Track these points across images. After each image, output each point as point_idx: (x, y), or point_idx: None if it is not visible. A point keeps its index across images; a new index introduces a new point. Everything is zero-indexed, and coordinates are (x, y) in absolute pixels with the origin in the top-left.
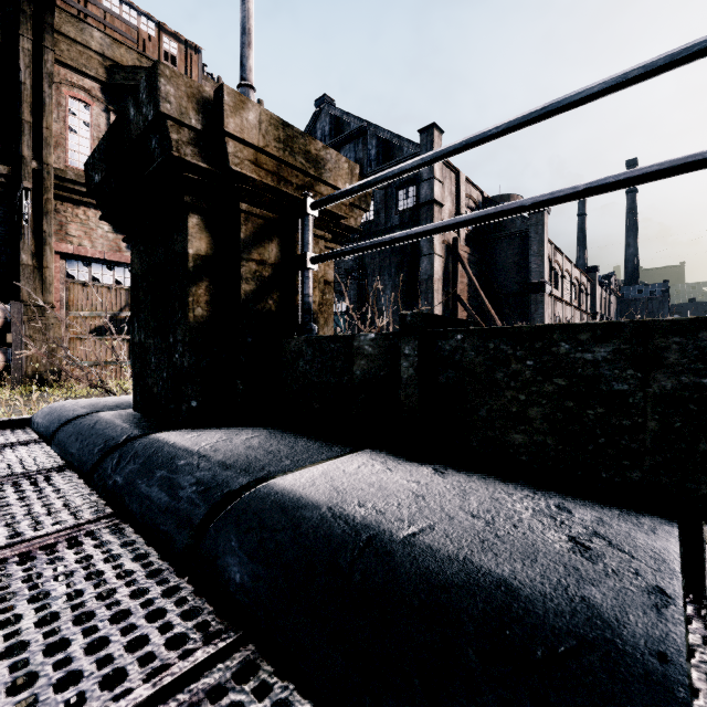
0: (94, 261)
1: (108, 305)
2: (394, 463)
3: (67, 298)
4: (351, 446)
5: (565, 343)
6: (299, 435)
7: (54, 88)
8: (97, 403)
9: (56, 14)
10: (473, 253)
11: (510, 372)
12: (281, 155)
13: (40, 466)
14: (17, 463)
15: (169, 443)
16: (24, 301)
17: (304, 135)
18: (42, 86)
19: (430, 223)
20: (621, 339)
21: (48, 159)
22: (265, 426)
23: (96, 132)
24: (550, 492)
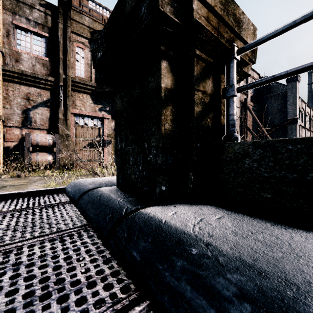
0: (86, 116)
1: (91, 135)
2: None
3: (76, 132)
4: None
5: None
6: (257, 219)
7: (71, 44)
8: (95, 181)
9: (72, 12)
10: (255, 105)
11: None
12: (222, 14)
13: (73, 223)
14: (61, 219)
15: (162, 221)
16: (60, 134)
17: (233, 2)
18: (66, 43)
19: None
20: None
21: (68, 73)
22: (213, 206)
23: (86, 60)
24: None
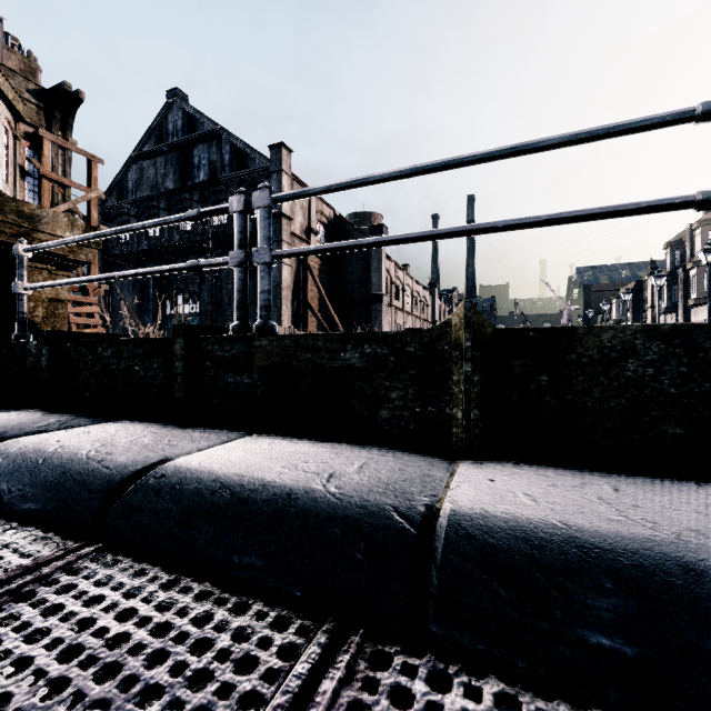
0: None
1: None
2: (29, 413)
3: None
4: (19, 409)
5: (100, 348)
6: None
7: None
8: None
9: None
10: (324, 264)
11: (85, 362)
12: None
13: None
14: None
15: None
16: None
17: (16, 200)
18: None
19: (279, 234)
20: (114, 347)
21: None
22: None
23: None
24: (88, 416)
